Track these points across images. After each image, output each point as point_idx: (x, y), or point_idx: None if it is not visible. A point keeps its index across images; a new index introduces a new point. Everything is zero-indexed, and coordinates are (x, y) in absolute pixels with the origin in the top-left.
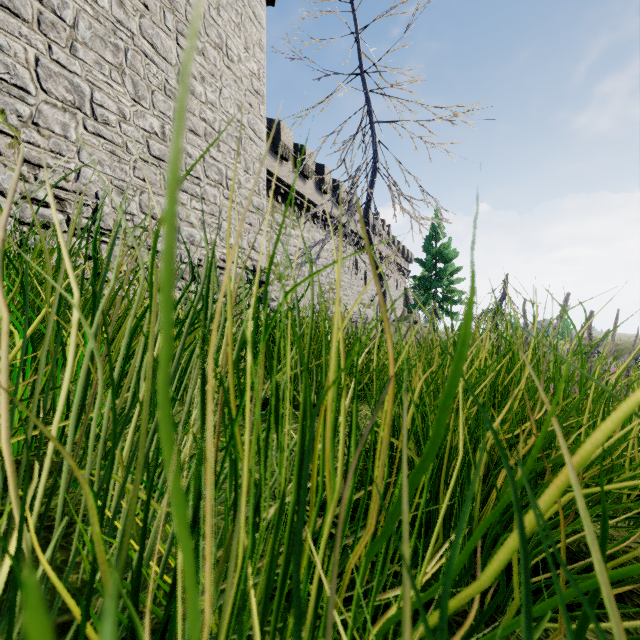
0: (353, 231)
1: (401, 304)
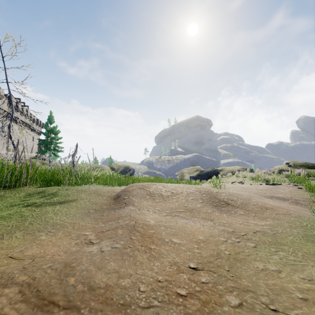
0: (1, 108)
1: (36, 149)
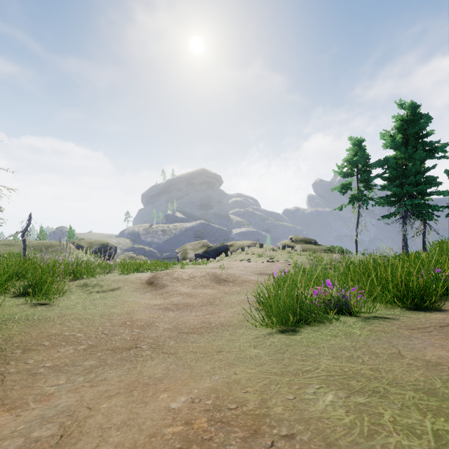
0: None
1: None
